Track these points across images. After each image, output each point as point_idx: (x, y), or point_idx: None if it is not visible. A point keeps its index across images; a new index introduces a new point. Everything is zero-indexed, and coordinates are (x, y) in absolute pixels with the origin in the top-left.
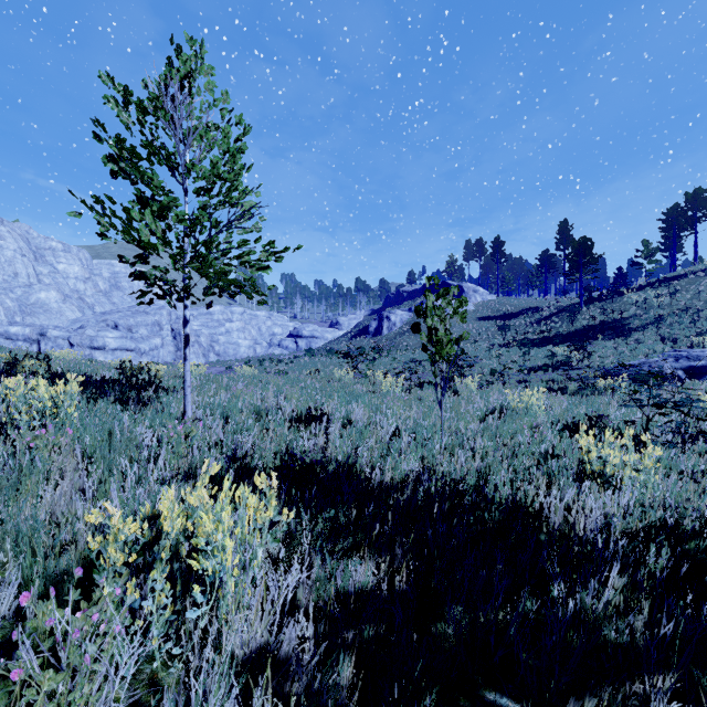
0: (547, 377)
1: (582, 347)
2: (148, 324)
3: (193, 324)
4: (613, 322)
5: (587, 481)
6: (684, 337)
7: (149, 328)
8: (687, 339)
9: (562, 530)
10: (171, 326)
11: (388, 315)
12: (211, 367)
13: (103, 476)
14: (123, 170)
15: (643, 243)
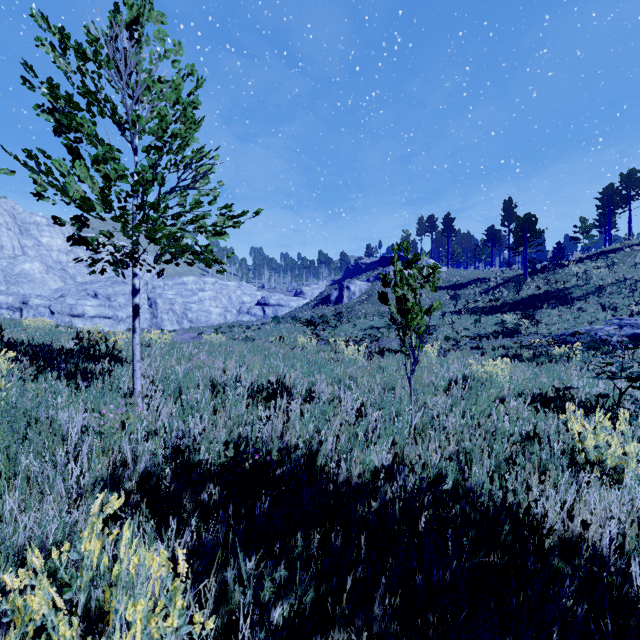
0: (498, 343)
1: (531, 315)
2: (126, 293)
3: (168, 293)
4: (556, 291)
5: (580, 471)
6: (624, 306)
7: (127, 297)
8: (627, 308)
9: (565, 541)
10: (148, 295)
11: (348, 285)
12: (184, 333)
13: (9, 480)
14: (60, 123)
15: (580, 220)
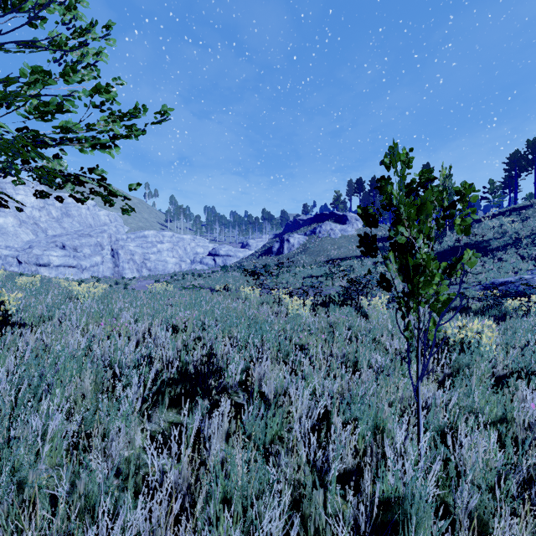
0: None
1: None
2: (91, 245)
3: (130, 245)
4: (476, 243)
5: None
6: None
7: (92, 248)
8: None
9: None
10: (111, 246)
11: (288, 238)
12: (143, 280)
13: None
14: None
15: (489, 182)
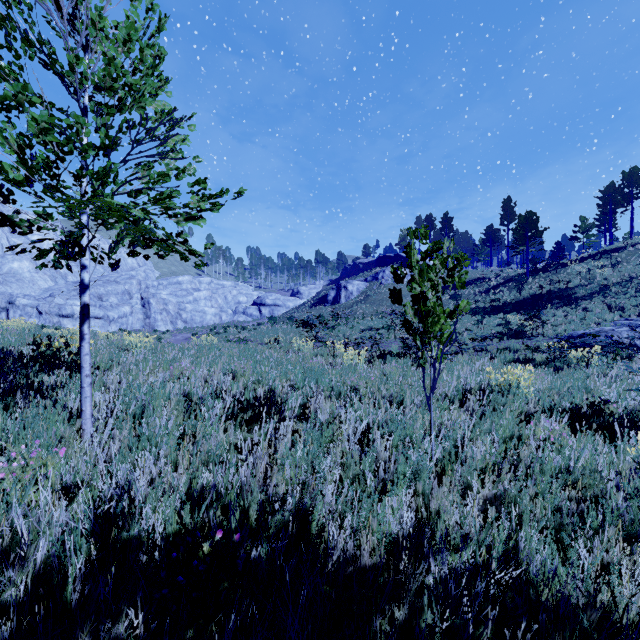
0: (502, 345)
1: (537, 316)
2: (118, 292)
3: (162, 293)
4: (560, 291)
5: None
6: (631, 306)
7: (119, 297)
8: (634, 308)
9: None
10: (141, 295)
11: (345, 285)
12: (178, 333)
13: None
14: None
15: (581, 219)
